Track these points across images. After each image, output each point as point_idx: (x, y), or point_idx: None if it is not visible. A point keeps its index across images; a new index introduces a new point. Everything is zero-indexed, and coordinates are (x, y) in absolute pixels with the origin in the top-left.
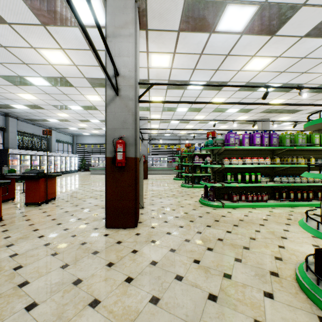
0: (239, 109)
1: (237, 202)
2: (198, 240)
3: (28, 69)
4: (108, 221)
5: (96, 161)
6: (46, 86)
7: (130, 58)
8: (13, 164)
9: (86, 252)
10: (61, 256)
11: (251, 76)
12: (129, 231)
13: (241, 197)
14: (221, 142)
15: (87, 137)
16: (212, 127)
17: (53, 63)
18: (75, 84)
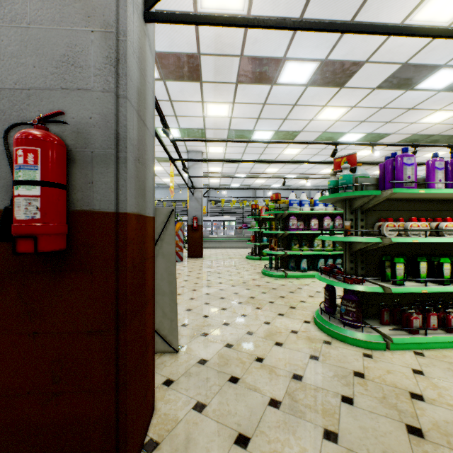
0: (364, 135)
1: (420, 333)
2: None
3: None
4: None
5: None
6: None
7: None
8: None
9: None
10: None
11: (419, 43)
12: None
13: (427, 319)
14: (369, 182)
15: None
16: (309, 171)
17: None
18: None
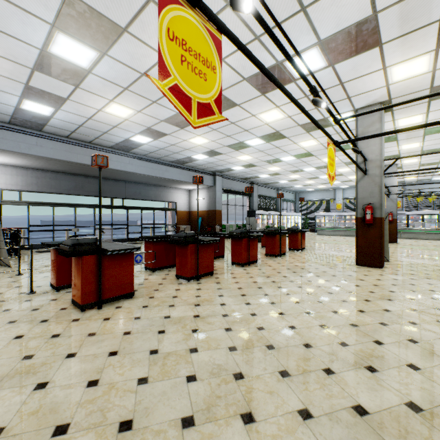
0: None
1: None
2: (439, 280)
3: (285, 154)
4: (358, 261)
5: (321, 220)
6: (291, 160)
7: (376, 146)
8: (257, 223)
9: (348, 270)
10: (334, 269)
11: None
12: (375, 269)
13: None
14: None
15: (310, 192)
16: None
17: (304, 147)
18: (316, 154)
